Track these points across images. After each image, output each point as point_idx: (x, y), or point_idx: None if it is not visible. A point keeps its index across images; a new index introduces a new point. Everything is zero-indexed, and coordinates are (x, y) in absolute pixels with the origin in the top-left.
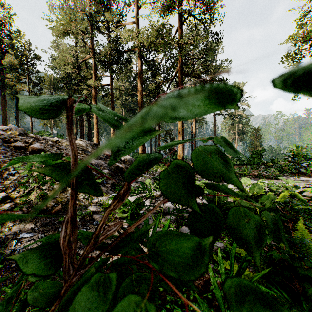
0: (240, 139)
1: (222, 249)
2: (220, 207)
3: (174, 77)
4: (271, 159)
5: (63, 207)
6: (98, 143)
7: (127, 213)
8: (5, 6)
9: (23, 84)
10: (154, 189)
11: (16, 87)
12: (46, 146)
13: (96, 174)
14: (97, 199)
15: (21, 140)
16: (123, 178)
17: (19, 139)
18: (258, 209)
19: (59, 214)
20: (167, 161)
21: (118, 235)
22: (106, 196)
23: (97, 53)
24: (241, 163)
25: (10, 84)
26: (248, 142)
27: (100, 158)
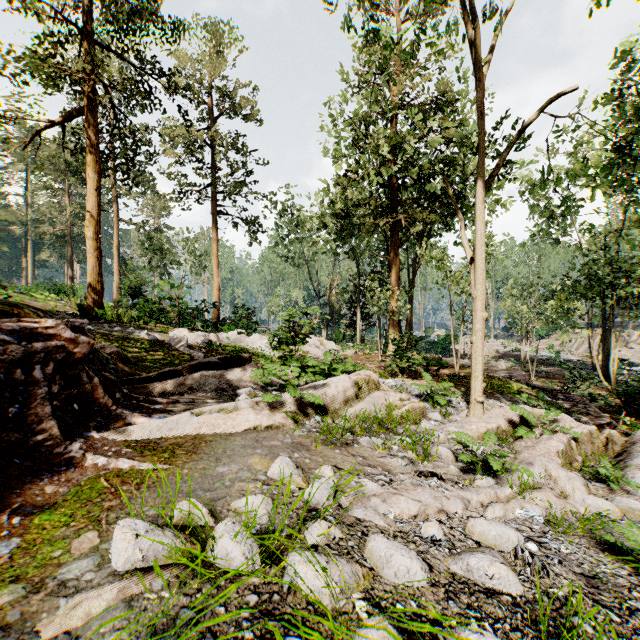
0: None
1: None
2: None
3: None
4: None
5: None
6: None
7: None
8: None
9: None
10: None
11: None
12: None
13: None
14: None
15: None
16: None
17: None
18: None
19: None
20: None
21: None
22: None
23: None
24: None
25: None
26: None
27: None
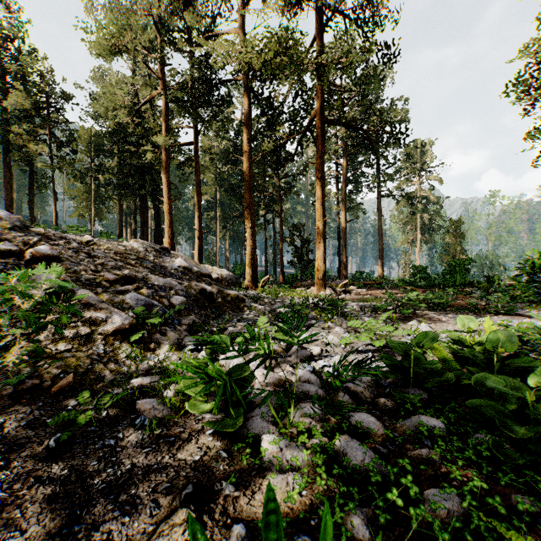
0: (424, 240)
1: (460, 517)
2: (417, 380)
3: (308, 128)
4: (486, 276)
5: (79, 380)
6: (172, 247)
7: (212, 403)
8: (10, 6)
9: (41, 144)
10: (274, 337)
11: (28, 150)
12: (64, 251)
13: (158, 306)
14: (157, 357)
15: (15, 239)
16: (214, 313)
17: (10, 237)
18: (530, 397)
19: (67, 397)
20: (295, 280)
21: (189, 458)
22: (176, 350)
23: (171, 87)
24: (428, 283)
25: (19, 144)
26: (441, 246)
27: (171, 274)
